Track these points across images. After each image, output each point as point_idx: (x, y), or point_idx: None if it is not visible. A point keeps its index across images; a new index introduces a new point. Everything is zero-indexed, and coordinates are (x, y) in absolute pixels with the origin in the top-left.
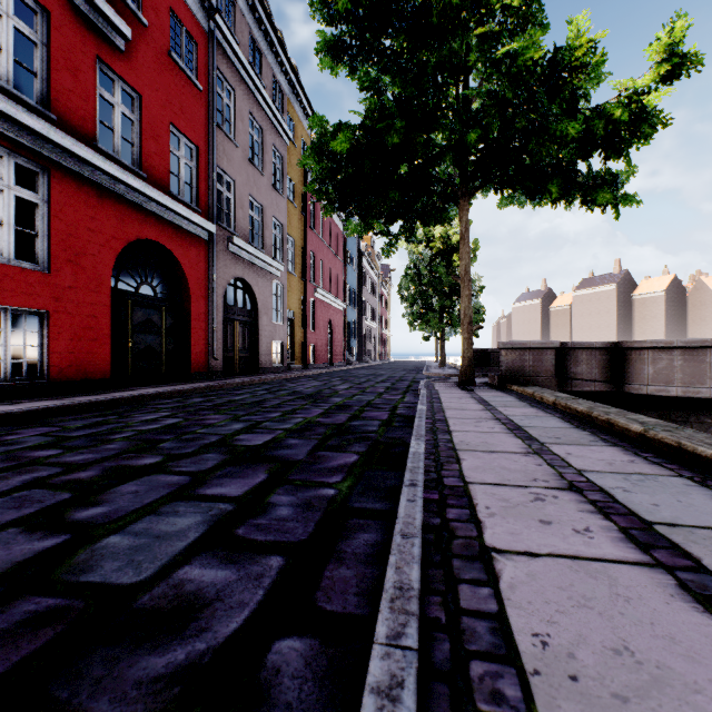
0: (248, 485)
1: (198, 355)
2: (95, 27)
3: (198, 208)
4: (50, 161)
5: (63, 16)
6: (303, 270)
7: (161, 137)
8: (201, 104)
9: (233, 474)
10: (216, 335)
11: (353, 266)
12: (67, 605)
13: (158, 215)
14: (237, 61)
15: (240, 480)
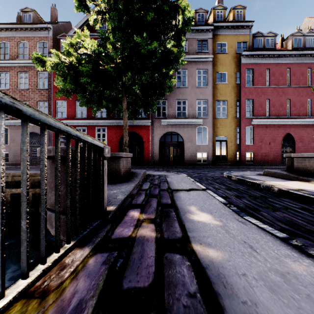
0: None
1: (147, 158)
2: None
3: (146, 117)
4: (107, 125)
5: None
6: (239, 113)
7: None
8: None
9: None
10: (155, 152)
11: None
12: None
13: (131, 125)
14: None
15: None
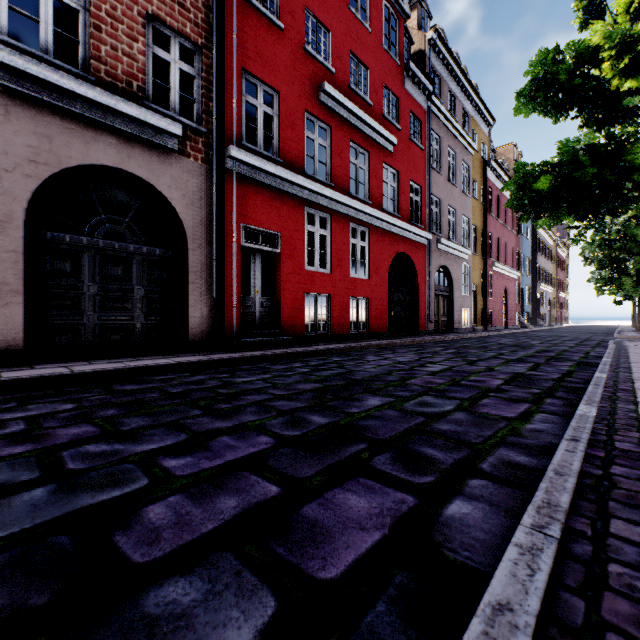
0: (527, 365)
1: (421, 319)
2: (382, 147)
3: (422, 226)
4: (369, 225)
5: (373, 150)
6: (482, 250)
7: (406, 190)
8: (423, 158)
9: (516, 363)
10: (430, 306)
11: (526, 235)
12: (508, 372)
13: (405, 237)
14: (441, 116)
15: (522, 364)
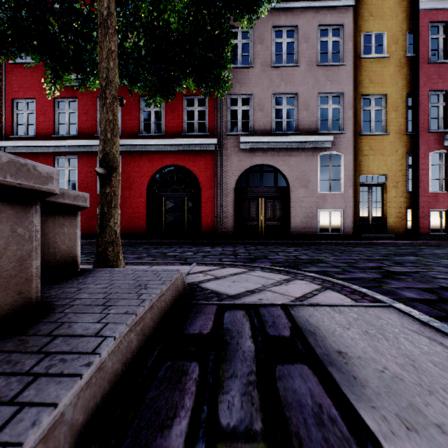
0: None
1: (208, 224)
2: None
3: (206, 133)
4: (121, 152)
5: (126, 93)
6: (413, 122)
7: (177, 108)
8: None
9: None
10: (227, 210)
11: None
12: None
13: (173, 150)
14: None
15: None
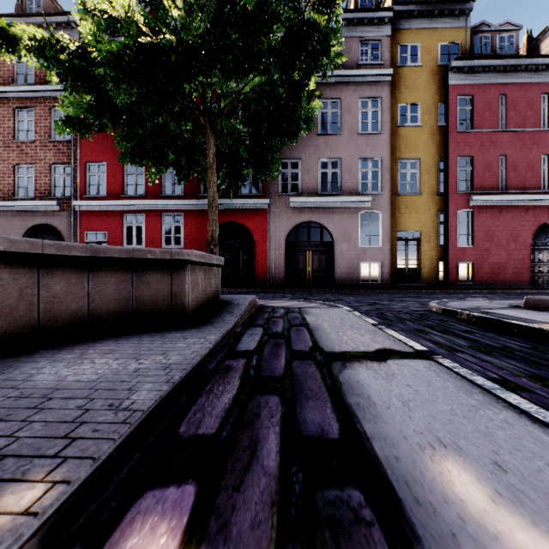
0: None
1: (261, 274)
2: None
3: (259, 194)
4: (183, 210)
5: None
6: (444, 184)
7: None
8: None
9: None
10: (278, 262)
11: None
12: None
13: (230, 209)
14: None
15: None
